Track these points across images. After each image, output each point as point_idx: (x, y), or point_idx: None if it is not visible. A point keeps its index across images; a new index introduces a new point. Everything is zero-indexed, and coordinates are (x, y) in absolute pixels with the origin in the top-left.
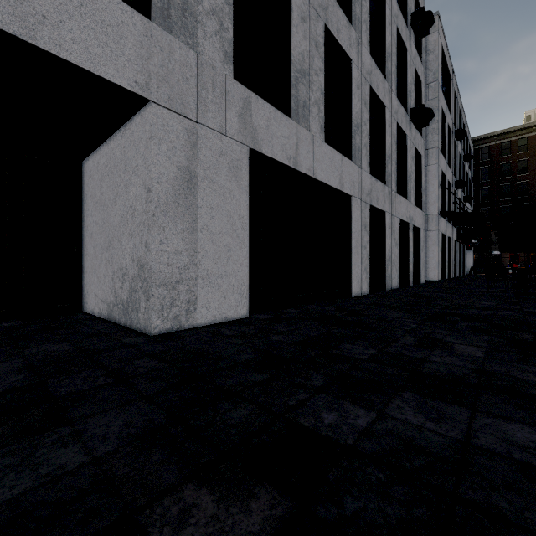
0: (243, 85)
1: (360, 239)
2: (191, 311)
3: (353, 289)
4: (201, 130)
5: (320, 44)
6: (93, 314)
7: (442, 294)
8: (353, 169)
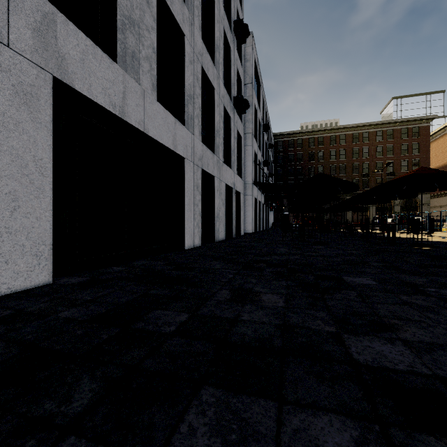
0: None
1: (193, 198)
2: None
3: (186, 242)
4: None
5: (152, 3)
6: None
7: (255, 243)
8: (186, 134)
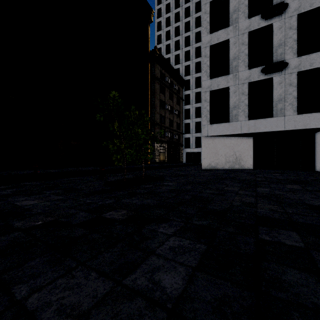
0: None
1: None
2: None
3: None
4: None
5: None
6: (317, 171)
7: None
8: None
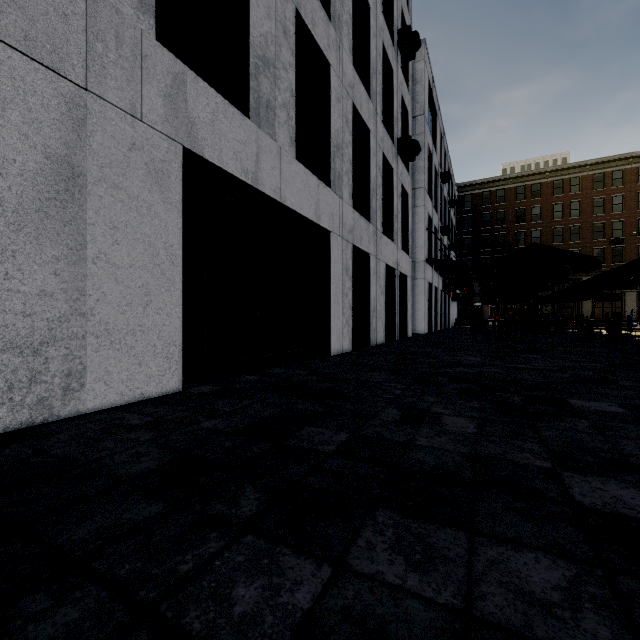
0: (176, 56)
1: (341, 285)
2: (73, 388)
3: (332, 346)
4: (94, 103)
5: (290, 32)
6: None
7: (429, 349)
8: (332, 199)
